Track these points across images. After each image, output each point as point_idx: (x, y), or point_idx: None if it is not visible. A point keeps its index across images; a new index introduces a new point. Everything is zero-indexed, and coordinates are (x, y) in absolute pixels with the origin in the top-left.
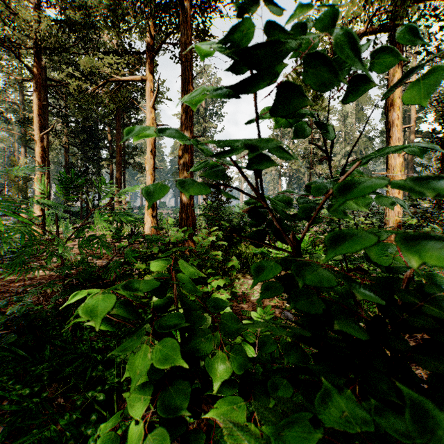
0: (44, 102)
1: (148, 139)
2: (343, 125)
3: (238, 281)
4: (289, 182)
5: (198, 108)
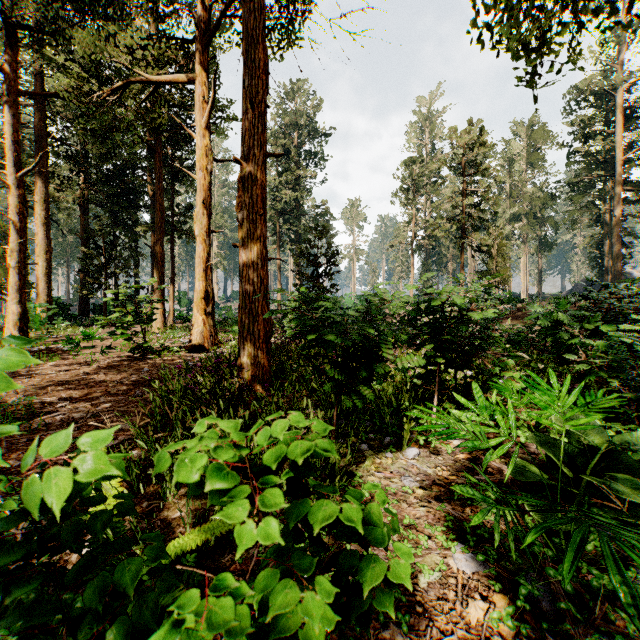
0: (41, 131)
1: (199, 181)
2: (508, 174)
3: (365, 482)
4: (426, 261)
5: (287, 148)
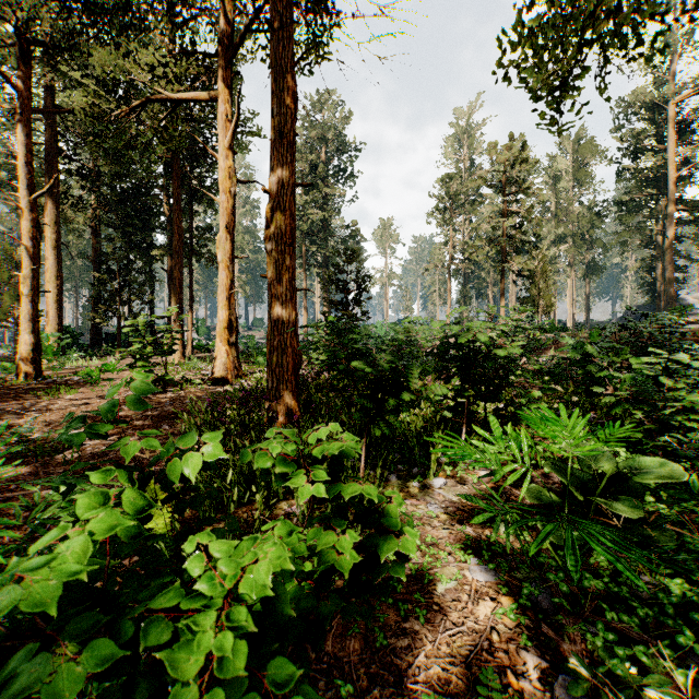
0: (51, 148)
1: (222, 204)
2: (553, 191)
3: None
4: (464, 286)
5: (314, 164)
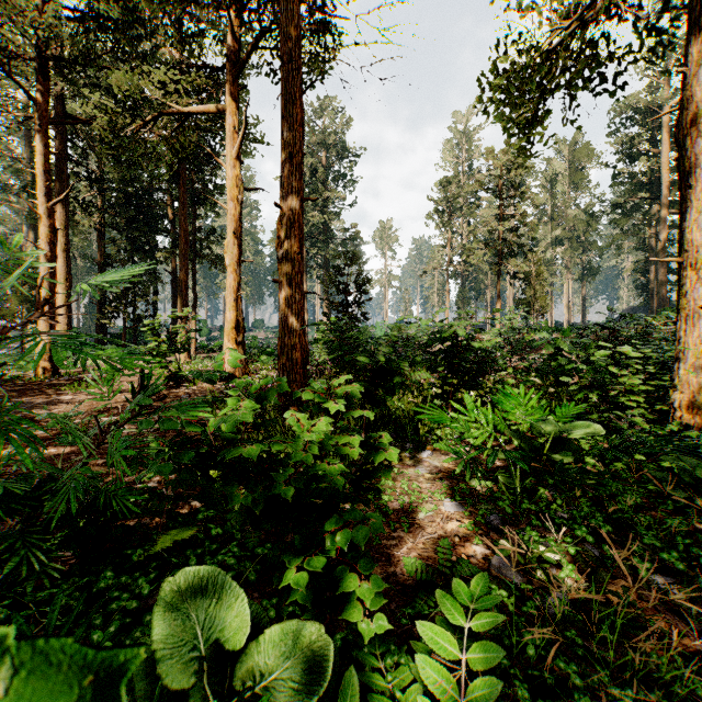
0: (60, 154)
1: (230, 211)
2: (550, 194)
3: None
4: (462, 288)
5: (314, 167)
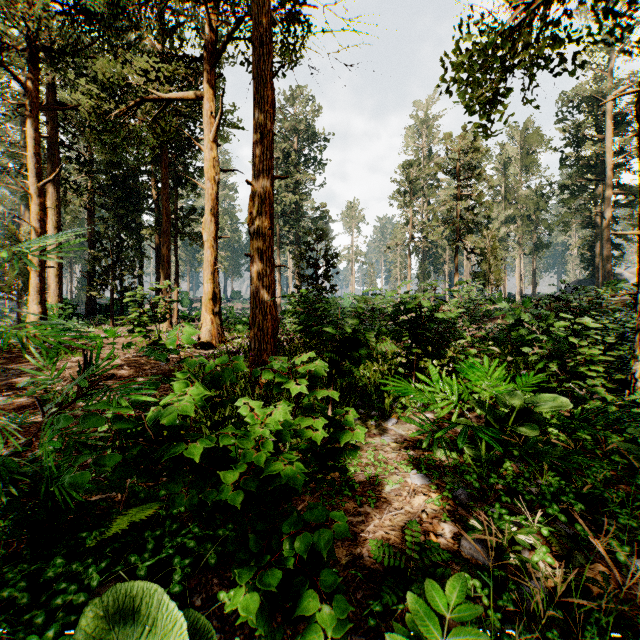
0: (52, 139)
1: (207, 190)
2: (503, 176)
3: None
4: (423, 262)
5: (287, 152)
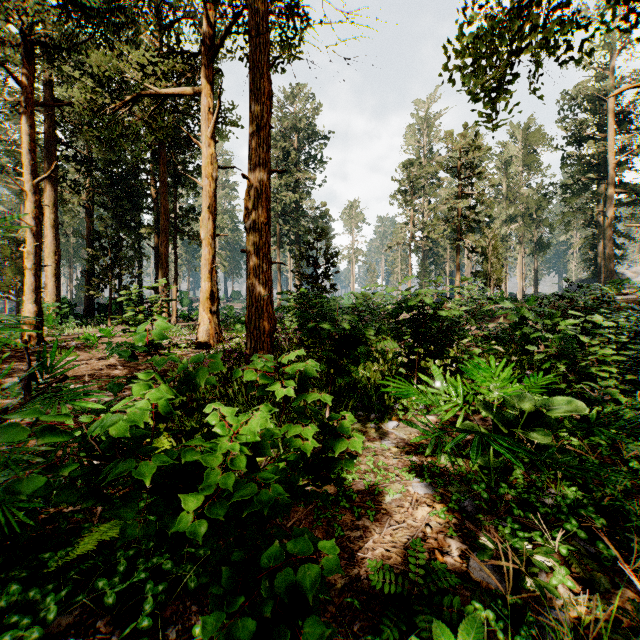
0: (50, 137)
1: (205, 188)
2: (504, 175)
3: None
4: (423, 261)
5: (287, 150)
